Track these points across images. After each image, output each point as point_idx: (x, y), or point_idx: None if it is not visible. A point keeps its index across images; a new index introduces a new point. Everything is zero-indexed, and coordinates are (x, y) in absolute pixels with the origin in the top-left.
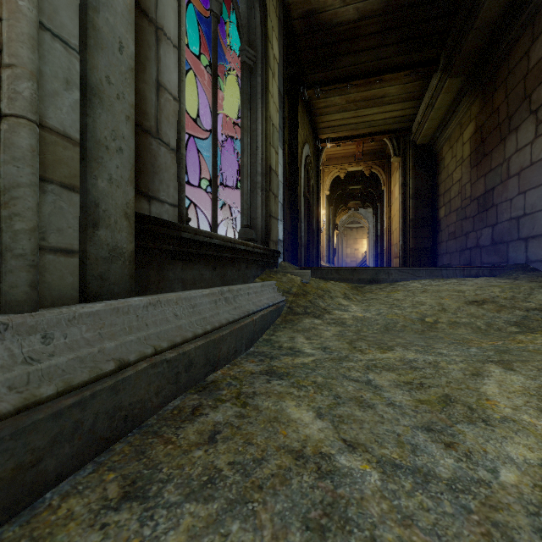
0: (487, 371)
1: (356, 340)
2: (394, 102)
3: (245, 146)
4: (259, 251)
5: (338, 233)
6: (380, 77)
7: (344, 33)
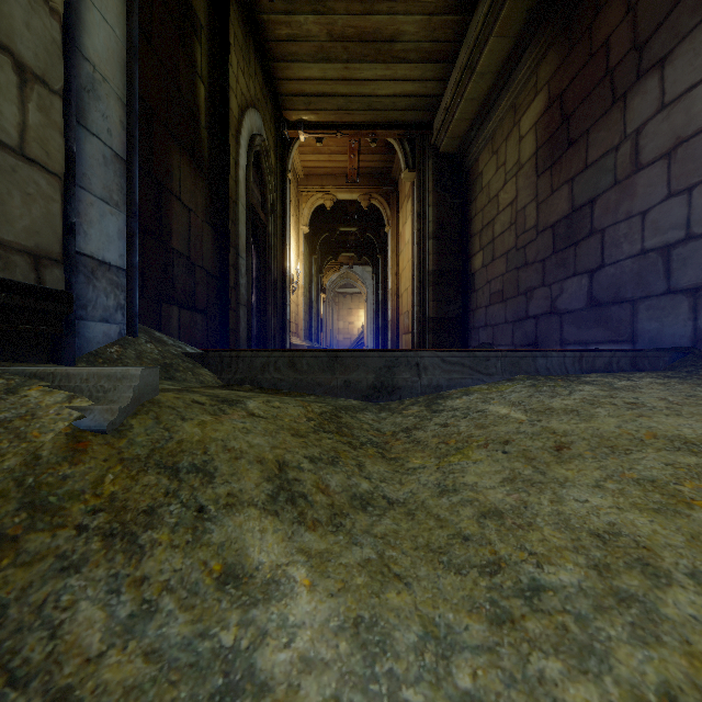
0: None
1: None
2: (410, 57)
3: None
4: None
5: (326, 298)
6: None
7: None
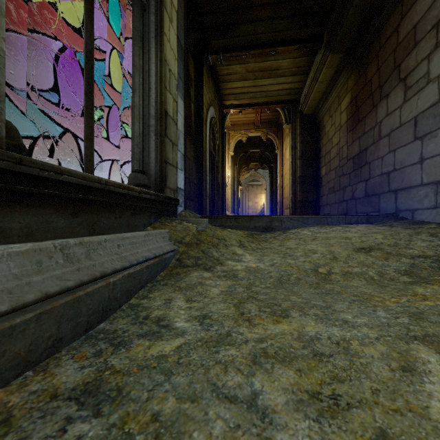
0: (419, 360)
1: (245, 299)
2: (285, 74)
3: (136, 85)
4: (149, 197)
5: (241, 188)
6: (274, 49)
7: (242, 0)
